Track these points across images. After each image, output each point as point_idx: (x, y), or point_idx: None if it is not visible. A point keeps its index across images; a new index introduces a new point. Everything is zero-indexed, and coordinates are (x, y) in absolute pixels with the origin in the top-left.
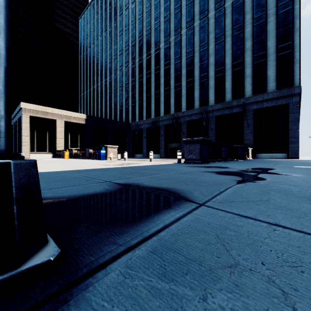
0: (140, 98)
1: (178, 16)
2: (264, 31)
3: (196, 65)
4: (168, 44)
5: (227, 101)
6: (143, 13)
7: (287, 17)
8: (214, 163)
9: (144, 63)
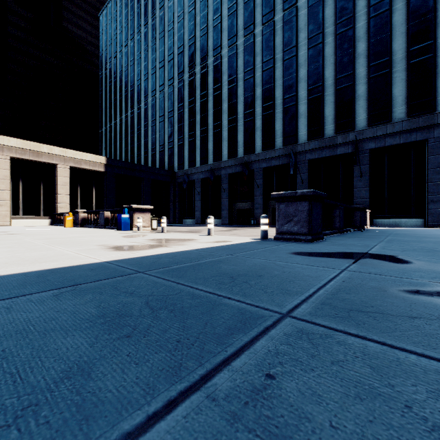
0: (191, 134)
1: (250, 6)
2: (387, 25)
3: (277, 82)
4: (234, 50)
5: (328, 137)
6: (196, 3)
7: (425, 1)
8: (333, 240)
9: (196, 80)
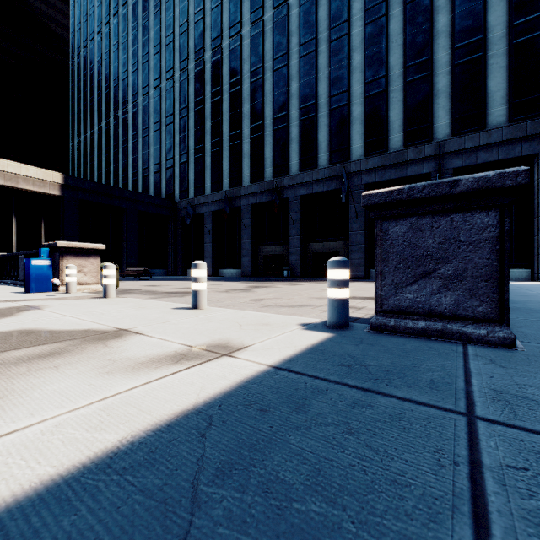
0: (199, 148)
1: None
2: None
3: (321, 73)
4: (259, 27)
5: (394, 151)
6: None
7: None
8: None
9: (206, 72)
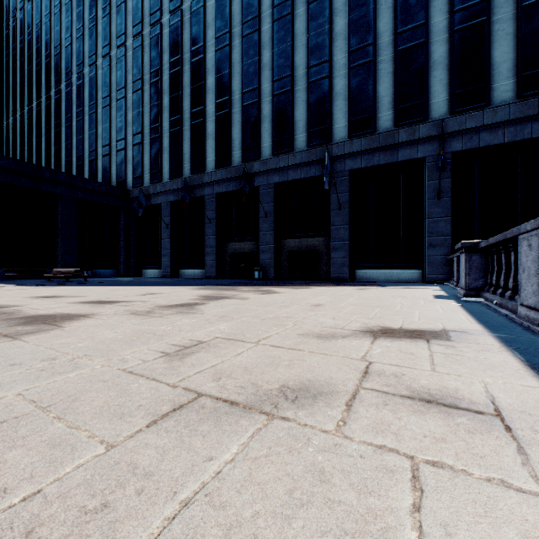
0: (155, 127)
1: None
2: None
3: (298, 40)
4: None
5: (383, 131)
6: None
7: None
8: None
9: (164, 38)
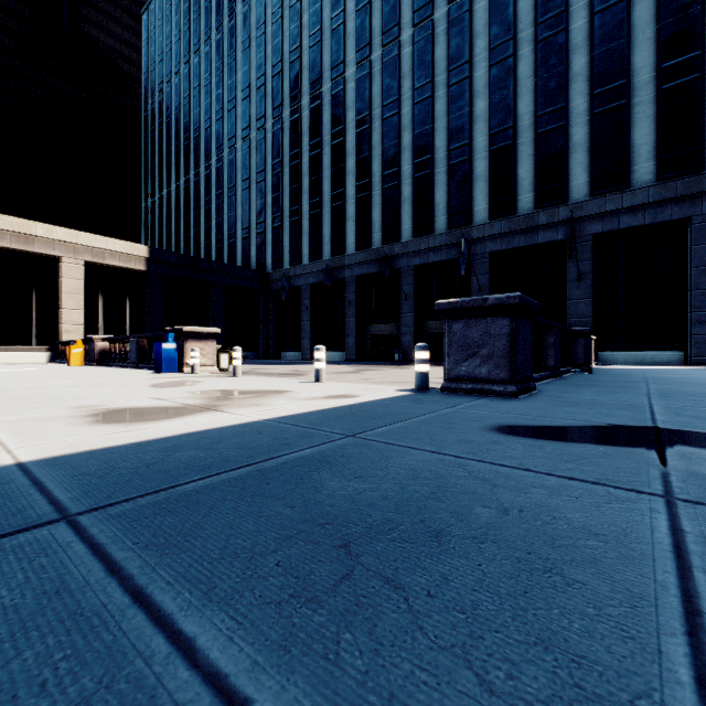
0: (295, 210)
1: None
2: (623, 25)
3: (438, 122)
4: (366, 69)
5: (523, 214)
6: None
7: None
8: (556, 393)
9: (304, 120)
